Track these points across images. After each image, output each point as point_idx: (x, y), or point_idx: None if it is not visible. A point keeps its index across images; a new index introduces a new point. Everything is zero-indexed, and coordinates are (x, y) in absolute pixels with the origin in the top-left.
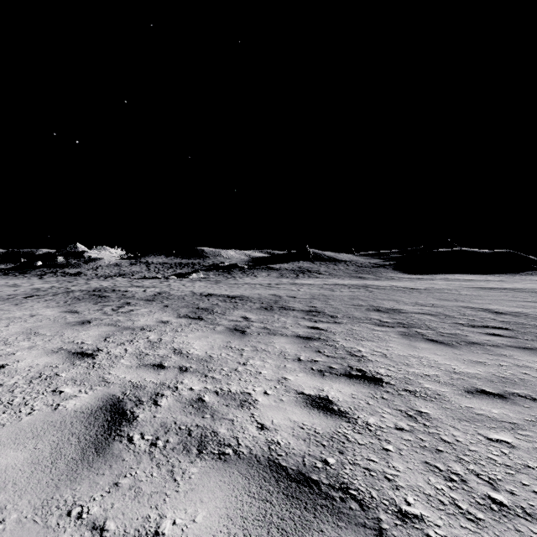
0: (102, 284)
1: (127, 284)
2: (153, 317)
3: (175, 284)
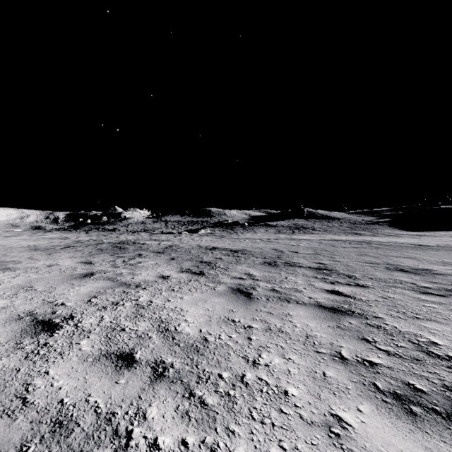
0: (128, 237)
1: (147, 238)
2: (155, 271)
3: (186, 238)
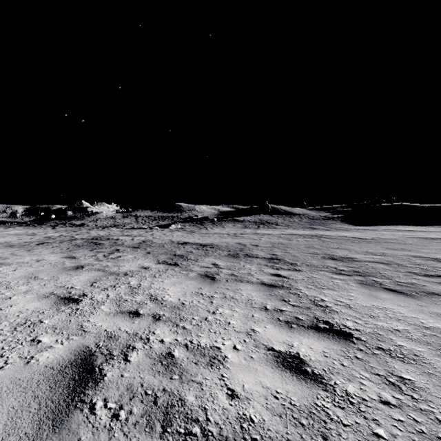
0: (100, 233)
1: (119, 234)
2: (136, 263)
3: (158, 233)
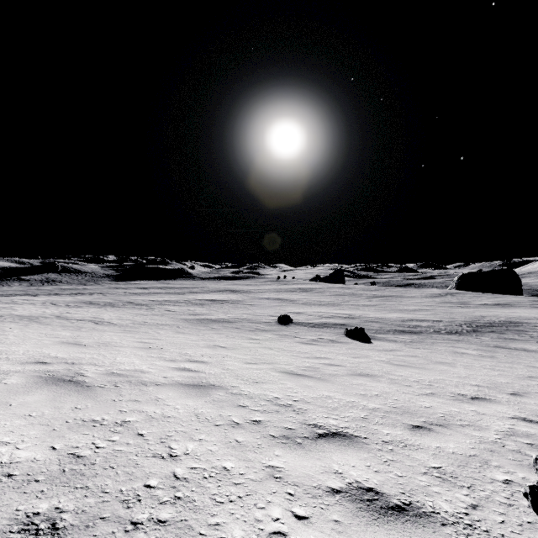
0: None
1: None
2: None
3: None
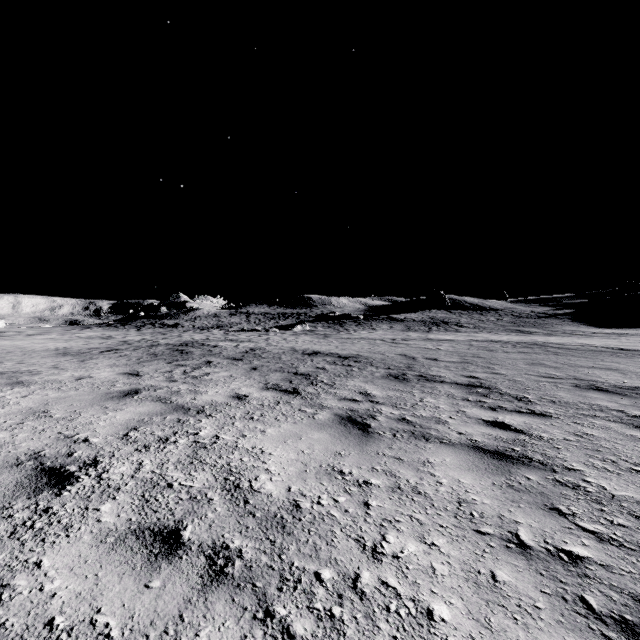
0: (195, 336)
1: (221, 338)
2: (228, 387)
3: (275, 337)
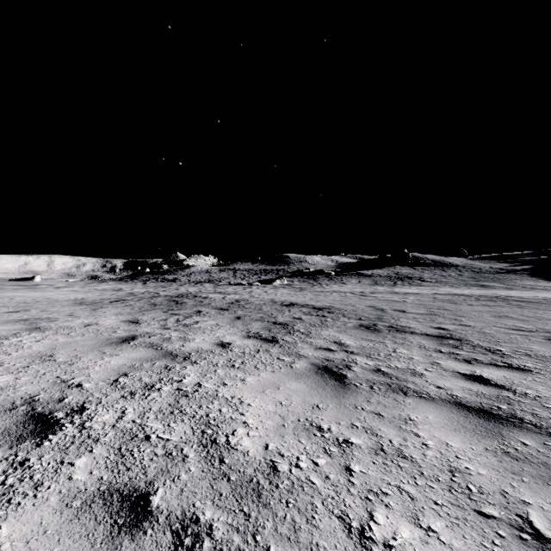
0: (190, 289)
1: (211, 290)
2: (213, 335)
3: (257, 290)
